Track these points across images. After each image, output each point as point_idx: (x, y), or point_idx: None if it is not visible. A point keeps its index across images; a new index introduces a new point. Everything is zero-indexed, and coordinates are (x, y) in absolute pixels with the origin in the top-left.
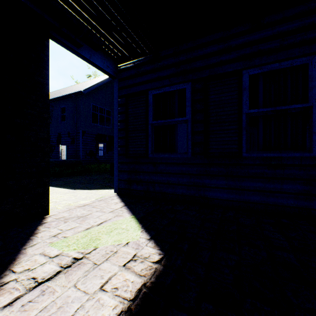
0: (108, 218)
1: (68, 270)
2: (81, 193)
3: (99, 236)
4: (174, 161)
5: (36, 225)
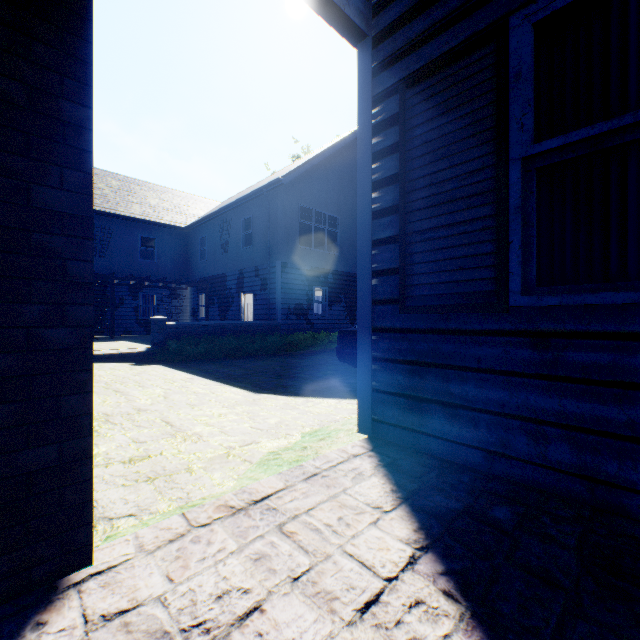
0: None
1: None
2: (270, 406)
3: None
4: None
5: None
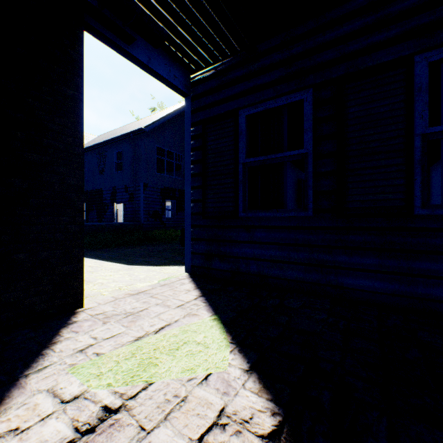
0: (173, 319)
1: (88, 442)
2: (139, 270)
3: (155, 358)
4: (281, 224)
5: (58, 327)
